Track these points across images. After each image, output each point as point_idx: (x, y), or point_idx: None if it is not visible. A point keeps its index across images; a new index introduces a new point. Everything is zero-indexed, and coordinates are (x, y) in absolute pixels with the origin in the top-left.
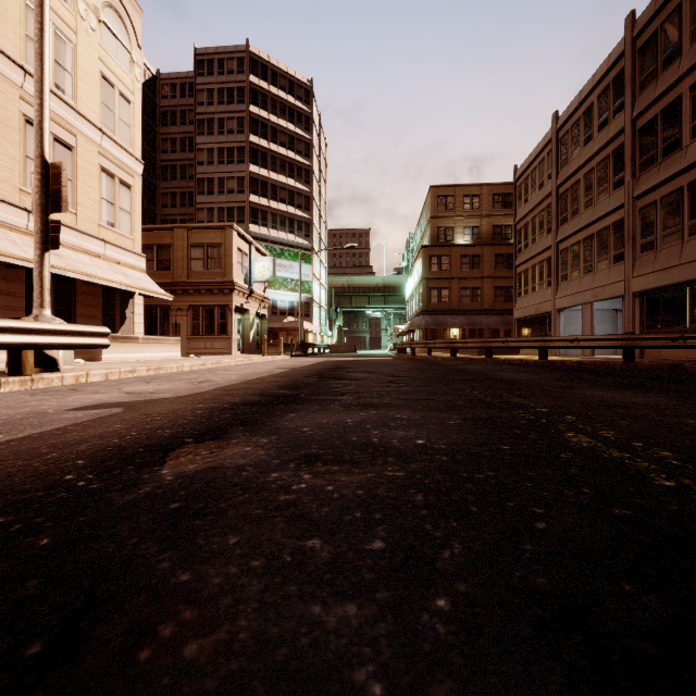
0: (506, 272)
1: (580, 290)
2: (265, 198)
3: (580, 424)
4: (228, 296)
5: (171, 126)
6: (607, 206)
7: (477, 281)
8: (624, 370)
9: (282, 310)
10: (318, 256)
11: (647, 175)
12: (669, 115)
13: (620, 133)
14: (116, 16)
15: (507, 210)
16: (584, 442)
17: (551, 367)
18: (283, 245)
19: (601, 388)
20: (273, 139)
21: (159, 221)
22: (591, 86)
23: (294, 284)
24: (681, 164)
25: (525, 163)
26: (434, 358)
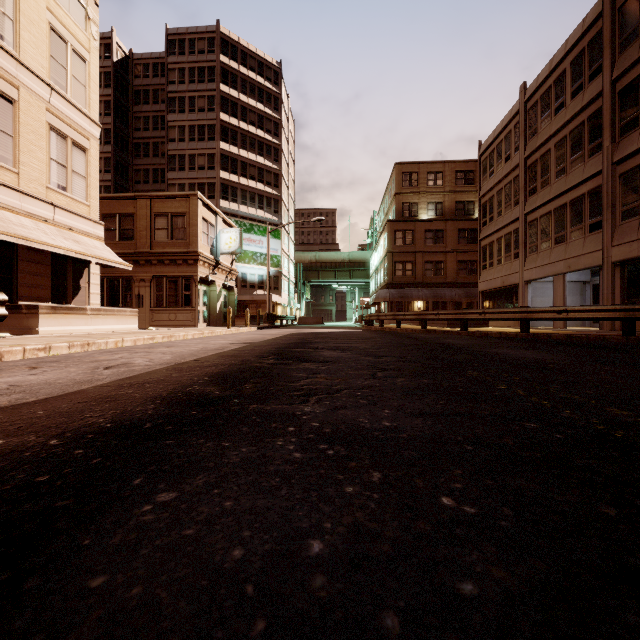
0: (468, 246)
1: (551, 261)
2: (235, 175)
3: None
4: (193, 266)
5: (144, 105)
6: (582, 173)
7: (441, 255)
8: (635, 345)
9: (251, 283)
10: (286, 231)
11: (629, 138)
12: None
13: (597, 97)
14: None
15: (469, 186)
16: None
17: (542, 341)
18: (252, 220)
19: None
20: (243, 118)
21: None
22: (563, 52)
23: (263, 258)
24: None
25: (490, 137)
26: (403, 330)
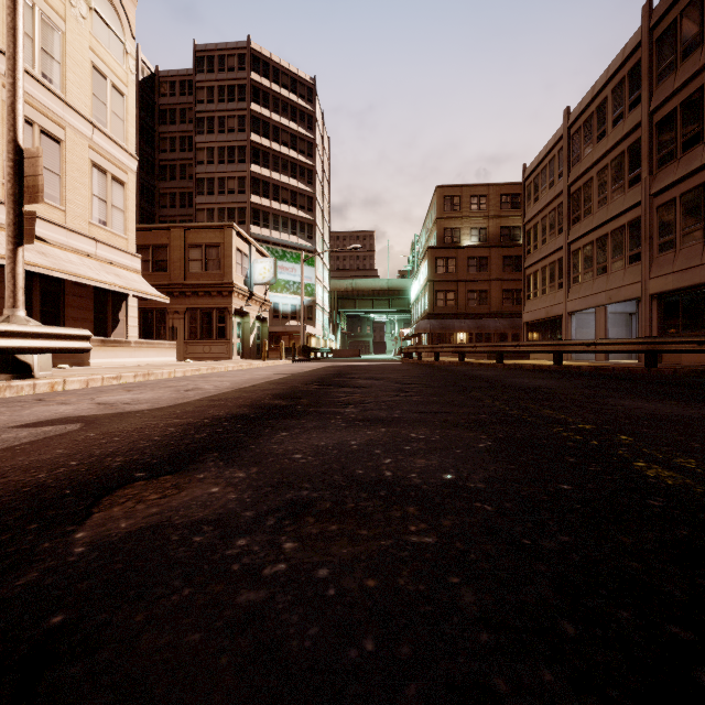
0: (514, 274)
1: (593, 293)
2: (267, 199)
3: (643, 448)
4: (227, 298)
5: (170, 125)
6: (622, 204)
7: (485, 283)
8: (648, 376)
9: (284, 313)
10: (321, 258)
11: (665, 171)
12: (689, 108)
13: (636, 127)
14: (109, 4)
15: (515, 211)
16: (666, 477)
17: (568, 372)
18: (285, 247)
19: (638, 398)
20: (275, 138)
21: (158, 222)
22: (604, 80)
23: (296, 287)
24: (703, 159)
25: (535, 162)
26: (441, 363)
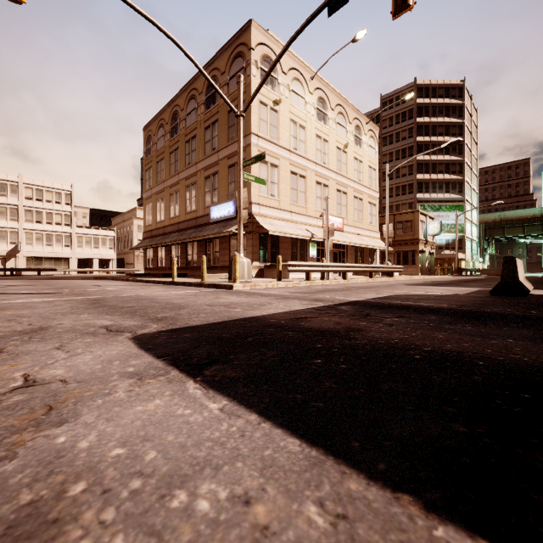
0: None
1: None
2: (427, 174)
3: None
4: (416, 245)
5: None
6: None
7: None
8: None
9: (439, 246)
10: (469, 203)
11: None
12: None
13: None
14: (372, 139)
15: None
16: None
17: None
18: (440, 202)
19: None
20: (433, 133)
21: None
22: None
23: (449, 227)
24: None
25: None
26: None
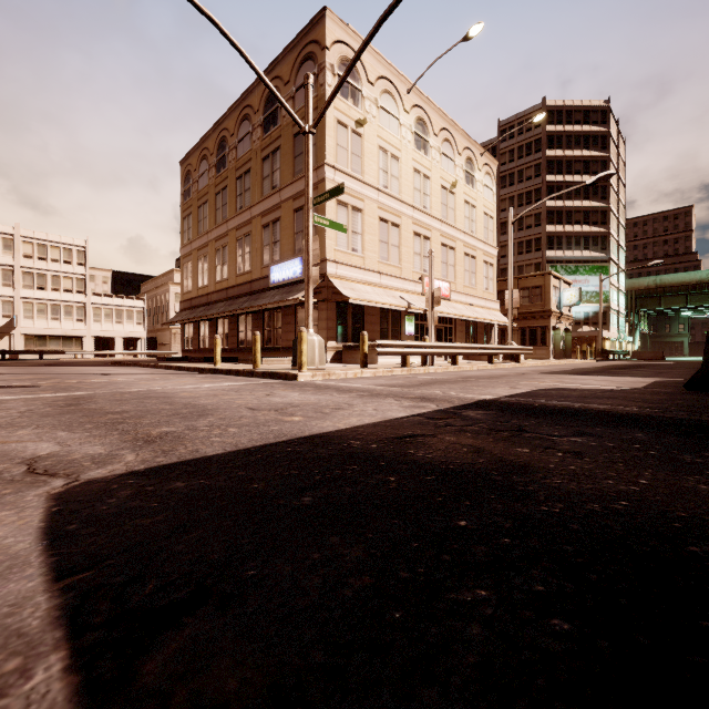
0: None
1: None
2: (560, 225)
3: None
4: (547, 320)
5: None
6: None
7: None
8: None
9: (576, 320)
10: (615, 263)
11: None
12: None
13: None
14: (488, 176)
15: None
16: None
17: None
18: (577, 262)
19: None
20: (567, 171)
21: None
22: None
23: (589, 296)
24: None
25: None
26: None
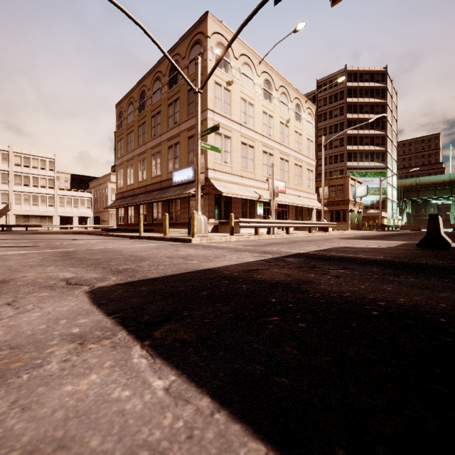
0: None
1: None
2: (355, 145)
3: None
4: (346, 205)
5: None
6: None
7: None
8: None
9: (366, 206)
10: (390, 170)
11: None
12: None
13: None
14: (309, 115)
15: None
16: None
17: None
18: (366, 169)
19: None
20: (360, 112)
21: None
22: None
23: (373, 190)
24: None
25: None
26: None
